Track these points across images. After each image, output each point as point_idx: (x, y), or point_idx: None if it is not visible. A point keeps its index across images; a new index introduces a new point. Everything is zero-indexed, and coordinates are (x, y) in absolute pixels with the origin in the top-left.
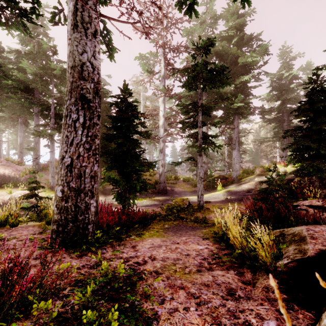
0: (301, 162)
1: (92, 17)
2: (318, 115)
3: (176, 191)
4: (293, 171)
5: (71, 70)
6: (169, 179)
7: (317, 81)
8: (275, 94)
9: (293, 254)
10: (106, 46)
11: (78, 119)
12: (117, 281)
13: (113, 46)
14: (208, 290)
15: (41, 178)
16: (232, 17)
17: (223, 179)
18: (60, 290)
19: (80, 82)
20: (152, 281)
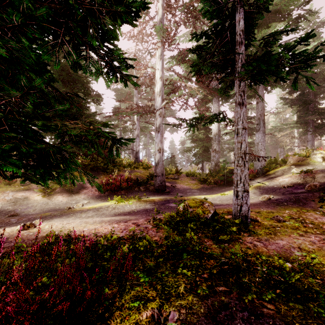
0: None
1: None
2: None
3: (179, 188)
4: None
5: None
6: (168, 172)
7: None
8: None
9: None
10: None
11: None
12: None
13: None
14: None
15: None
16: None
17: None
18: None
19: None
20: None
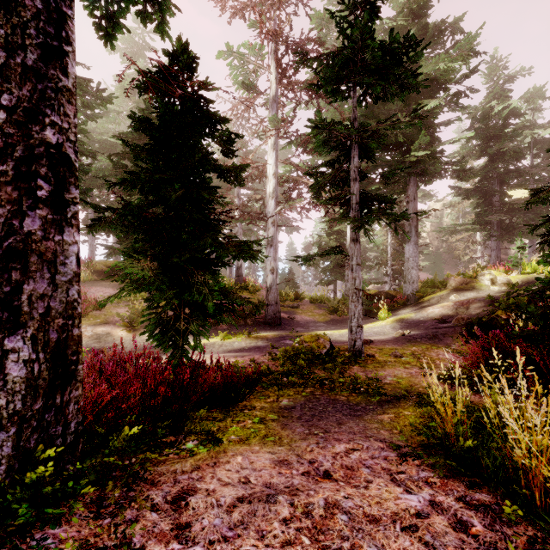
0: None
1: None
2: None
3: (299, 320)
4: None
5: None
6: (285, 298)
7: None
8: (477, 144)
9: None
10: None
11: None
12: None
13: None
14: None
15: None
16: None
17: (386, 298)
18: None
19: None
20: None
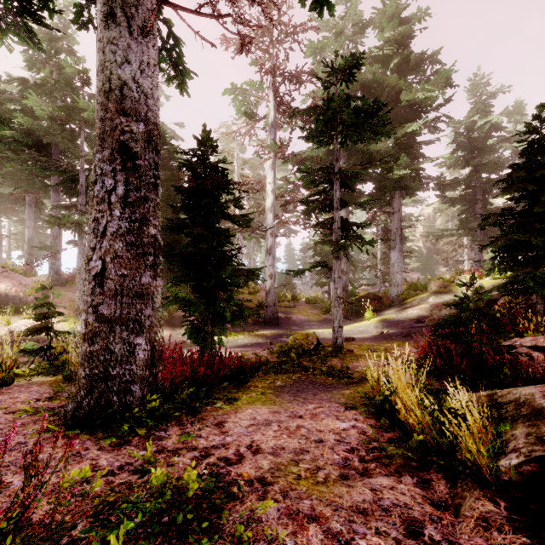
0: (513, 270)
1: (143, 0)
2: (542, 189)
3: (294, 320)
4: (499, 286)
5: (103, 98)
6: (282, 299)
7: (541, 129)
8: (461, 156)
9: (526, 445)
10: (173, 67)
11: (115, 188)
12: (183, 508)
13: (185, 67)
14: (367, 525)
15: (57, 297)
16: (389, 23)
17: (374, 300)
18: (61, 534)
19: (120, 119)
20: (254, 504)
